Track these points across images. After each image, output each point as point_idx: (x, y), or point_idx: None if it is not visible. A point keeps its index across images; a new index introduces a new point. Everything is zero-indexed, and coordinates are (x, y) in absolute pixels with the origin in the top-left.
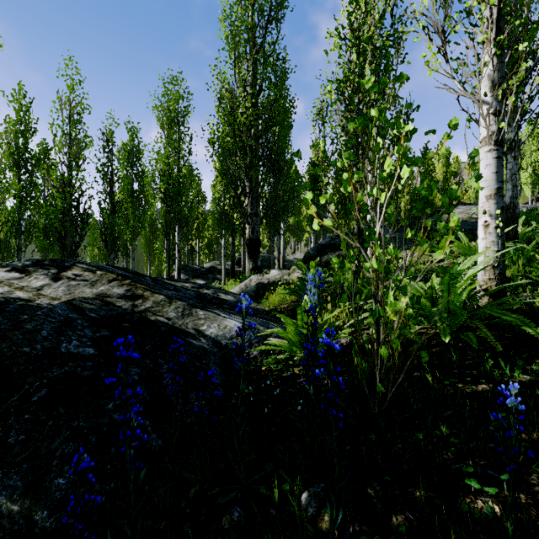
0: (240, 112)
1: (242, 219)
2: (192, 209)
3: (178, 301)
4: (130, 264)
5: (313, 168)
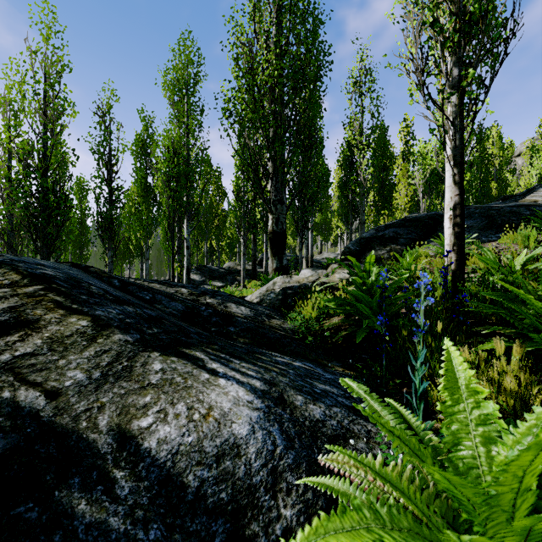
0: (261, 71)
1: (264, 212)
2: (211, 205)
3: (117, 334)
4: (144, 264)
5: (348, 151)
